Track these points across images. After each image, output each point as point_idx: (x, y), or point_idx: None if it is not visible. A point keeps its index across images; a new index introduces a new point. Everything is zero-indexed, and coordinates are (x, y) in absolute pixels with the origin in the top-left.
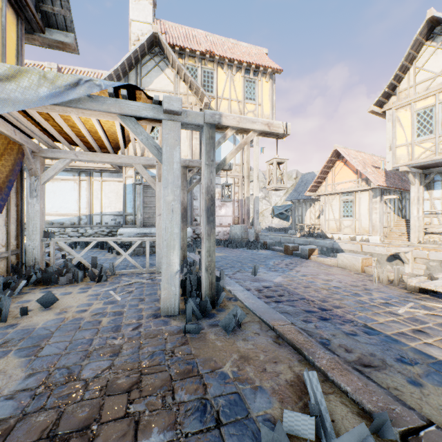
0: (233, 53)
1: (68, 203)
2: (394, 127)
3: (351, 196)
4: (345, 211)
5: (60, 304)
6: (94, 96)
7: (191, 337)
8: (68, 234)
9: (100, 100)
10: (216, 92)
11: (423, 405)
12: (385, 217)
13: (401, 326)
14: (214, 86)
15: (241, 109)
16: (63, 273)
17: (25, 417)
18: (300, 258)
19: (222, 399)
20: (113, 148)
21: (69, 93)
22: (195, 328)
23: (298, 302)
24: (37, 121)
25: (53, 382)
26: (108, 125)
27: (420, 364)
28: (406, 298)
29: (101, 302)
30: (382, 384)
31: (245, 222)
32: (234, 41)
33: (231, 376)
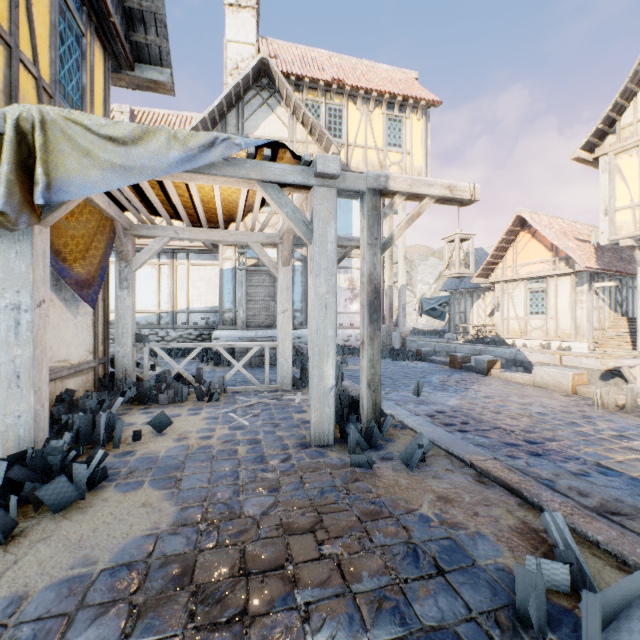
0: (369, 80)
1: (144, 295)
2: (611, 181)
3: (542, 283)
4: (533, 306)
5: (173, 428)
6: (230, 158)
7: (363, 472)
8: None
9: (237, 163)
10: (346, 138)
11: None
12: (595, 315)
13: None
14: (343, 129)
15: (381, 160)
16: (162, 390)
17: (203, 554)
18: (475, 373)
19: (434, 544)
20: (224, 221)
21: (203, 156)
22: (367, 461)
23: (493, 433)
24: (138, 190)
25: (215, 518)
26: (227, 192)
27: None
28: None
29: (224, 427)
30: None
31: (387, 321)
32: (369, 63)
33: (435, 519)
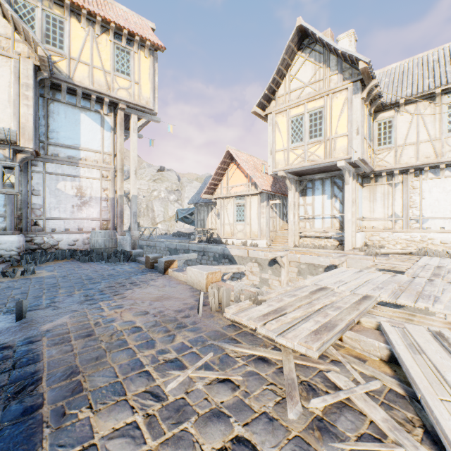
0: (103, 10)
1: None
2: (274, 131)
3: (243, 200)
4: (239, 215)
5: None
6: None
7: None
8: None
9: None
10: (69, 51)
11: None
12: (271, 222)
13: (125, 448)
14: (65, 41)
15: (109, 82)
16: None
17: None
18: (157, 273)
19: None
20: None
21: None
22: None
23: None
24: None
25: None
26: None
27: None
28: (217, 339)
29: None
30: None
31: (118, 226)
32: None
33: None
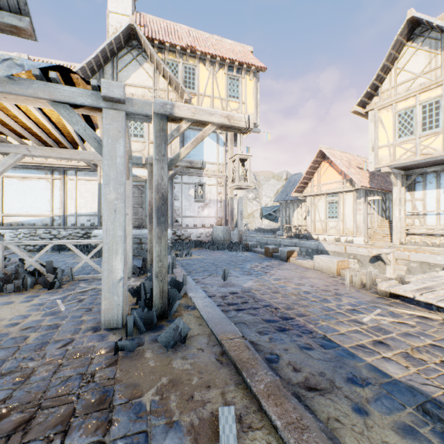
0: (217, 50)
1: (40, 203)
2: (376, 128)
3: (336, 197)
4: (330, 212)
5: None
6: (16, 78)
7: (124, 356)
8: (40, 236)
9: (24, 83)
10: (198, 89)
11: (362, 442)
12: (368, 218)
13: (362, 337)
14: (196, 83)
15: (224, 107)
16: (11, 280)
17: None
18: (279, 260)
19: (123, 442)
20: (71, 142)
21: None
22: (130, 345)
23: (260, 310)
24: None
25: None
26: (55, 116)
27: (372, 385)
28: (375, 303)
29: (41, 313)
30: (322, 413)
31: (229, 223)
32: (218, 38)
33: (148, 408)
